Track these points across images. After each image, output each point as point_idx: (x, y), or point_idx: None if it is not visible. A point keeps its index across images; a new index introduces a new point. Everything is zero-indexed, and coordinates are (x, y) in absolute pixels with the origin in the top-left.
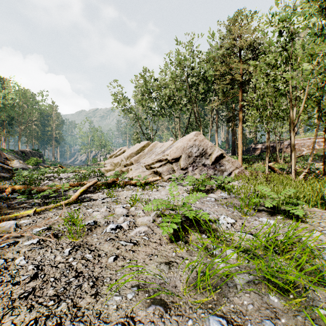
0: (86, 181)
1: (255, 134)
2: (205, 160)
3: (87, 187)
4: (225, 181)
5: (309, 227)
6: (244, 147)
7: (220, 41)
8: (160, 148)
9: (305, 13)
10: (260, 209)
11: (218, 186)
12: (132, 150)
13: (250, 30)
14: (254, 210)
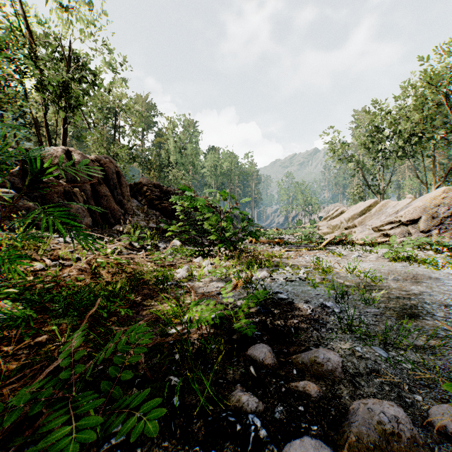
0: None
1: None
2: None
3: (329, 240)
4: None
5: None
6: None
7: None
8: (392, 208)
9: None
10: None
11: None
12: (354, 210)
13: None
14: None
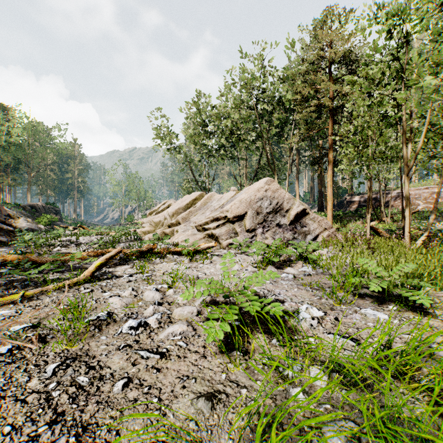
0: (114, 247)
1: (351, 181)
2: (280, 218)
3: (107, 258)
4: (309, 249)
5: (440, 325)
6: (335, 200)
7: (302, 52)
8: (217, 201)
9: (423, 10)
10: (361, 293)
11: (298, 256)
12: (179, 203)
13: (344, 36)
14: (353, 295)
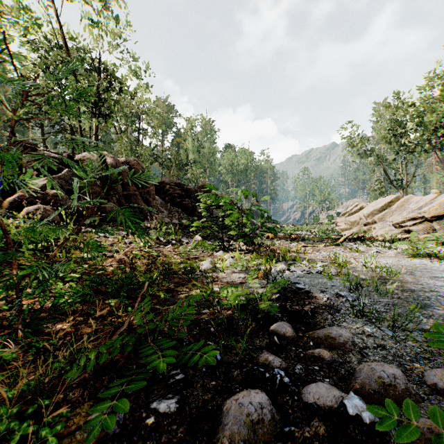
0: None
1: None
2: None
3: (347, 236)
4: None
5: None
6: None
7: None
8: (415, 204)
9: None
10: None
11: None
12: (373, 206)
13: None
14: None
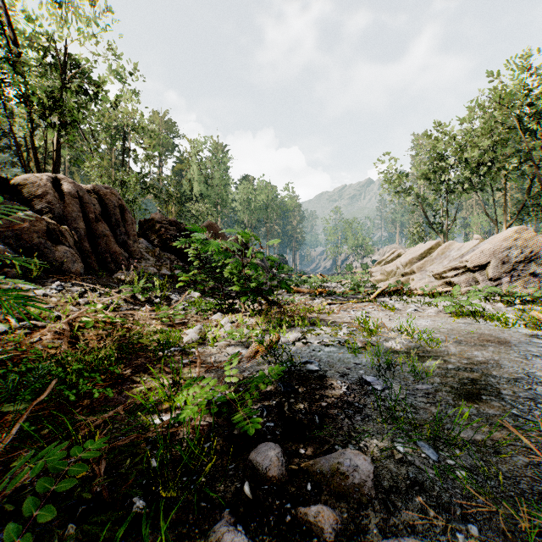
0: None
1: None
2: (535, 267)
3: (381, 290)
4: None
5: None
6: None
7: None
8: (456, 251)
9: None
10: None
11: None
12: (412, 253)
13: None
14: None
